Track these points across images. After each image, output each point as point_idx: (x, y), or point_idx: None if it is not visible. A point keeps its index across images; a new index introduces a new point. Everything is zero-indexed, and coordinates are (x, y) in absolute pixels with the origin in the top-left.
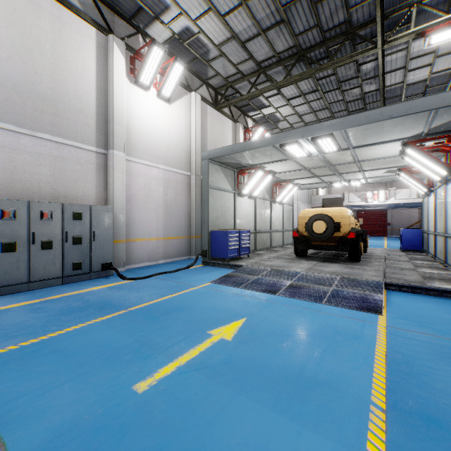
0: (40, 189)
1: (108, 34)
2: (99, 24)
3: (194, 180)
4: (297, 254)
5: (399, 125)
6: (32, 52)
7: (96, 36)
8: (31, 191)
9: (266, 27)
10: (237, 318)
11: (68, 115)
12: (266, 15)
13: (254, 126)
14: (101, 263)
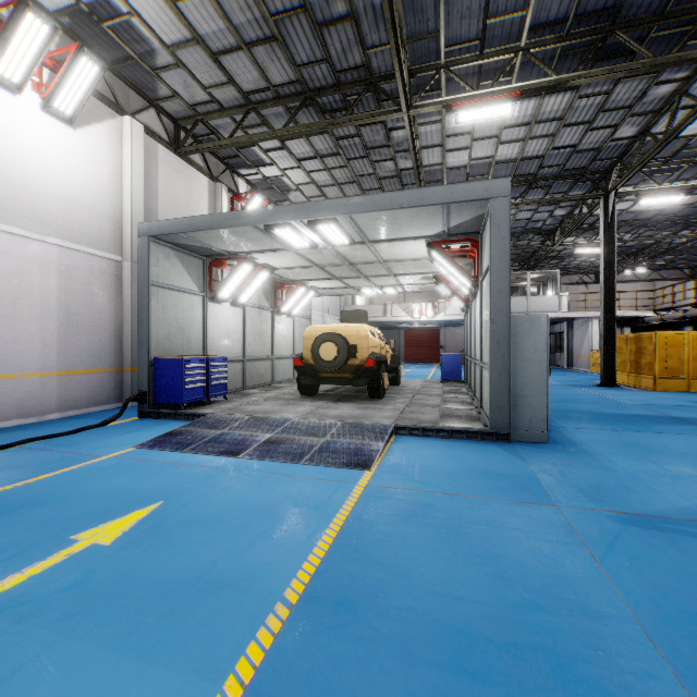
0: None
1: None
2: None
3: (130, 269)
4: (302, 392)
5: (415, 218)
6: None
7: None
8: None
9: (249, 40)
10: (145, 505)
11: None
12: (247, 20)
13: (248, 192)
14: None
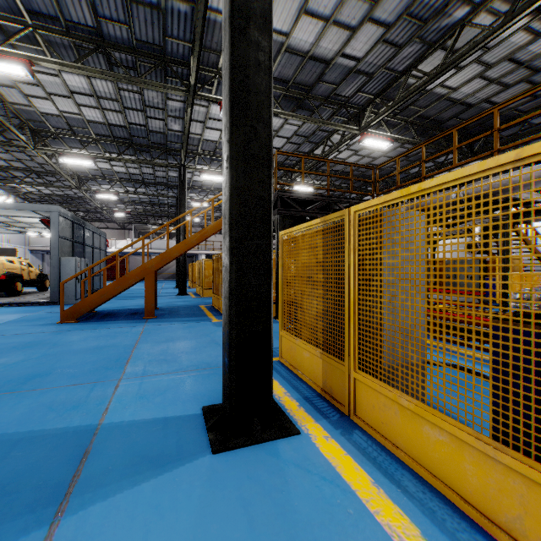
0: None
1: None
2: None
3: None
4: None
5: (21, 212)
6: None
7: None
8: None
9: None
10: None
11: None
12: None
13: None
14: None
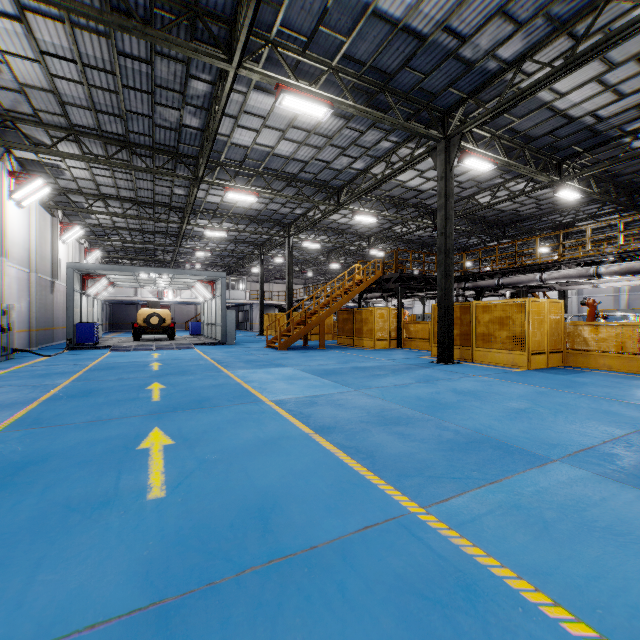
0: None
1: None
2: None
3: (36, 277)
4: (135, 339)
5: (197, 276)
6: None
7: None
8: None
9: (121, 187)
10: (153, 353)
11: None
12: (124, 184)
13: (72, 223)
14: (13, 348)
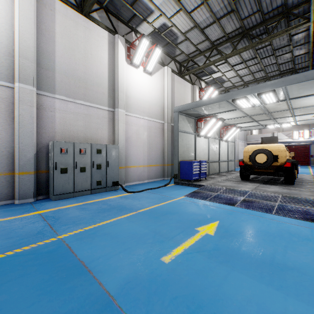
0: (78, 135)
1: (115, 34)
2: (109, 28)
3: (167, 126)
4: (242, 178)
5: None
6: (74, 51)
7: (108, 36)
8: (73, 136)
9: (219, 17)
10: (212, 221)
11: (93, 88)
12: (220, 8)
13: (206, 87)
14: (112, 181)
